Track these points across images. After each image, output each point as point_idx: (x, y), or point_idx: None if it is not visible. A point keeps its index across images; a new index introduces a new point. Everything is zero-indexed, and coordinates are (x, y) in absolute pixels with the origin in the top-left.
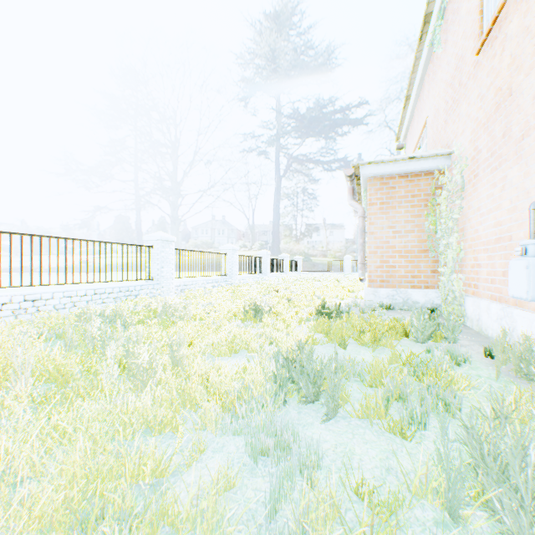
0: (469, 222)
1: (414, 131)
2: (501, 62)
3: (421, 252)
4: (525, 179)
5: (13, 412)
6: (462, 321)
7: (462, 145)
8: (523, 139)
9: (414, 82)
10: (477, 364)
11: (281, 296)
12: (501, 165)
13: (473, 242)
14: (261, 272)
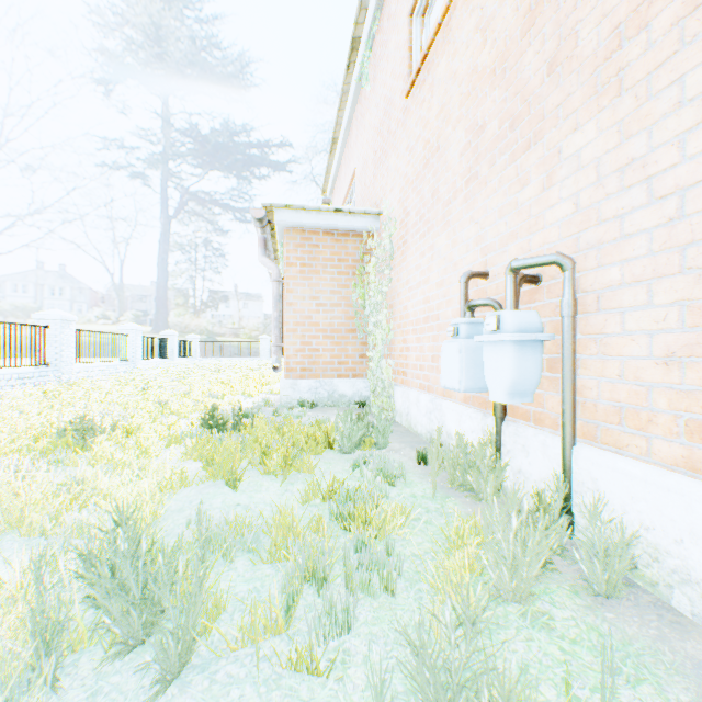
0: (398, 298)
1: (342, 185)
2: (430, 110)
3: (349, 331)
4: (453, 249)
5: None
6: (392, 416)
7: (392, 204)
8: (451, 202)
9: (342, 122)
10: (411, 477)
11: (151, 398)
12: (431, 231)
13: (403, 322)
14: (126, 358)
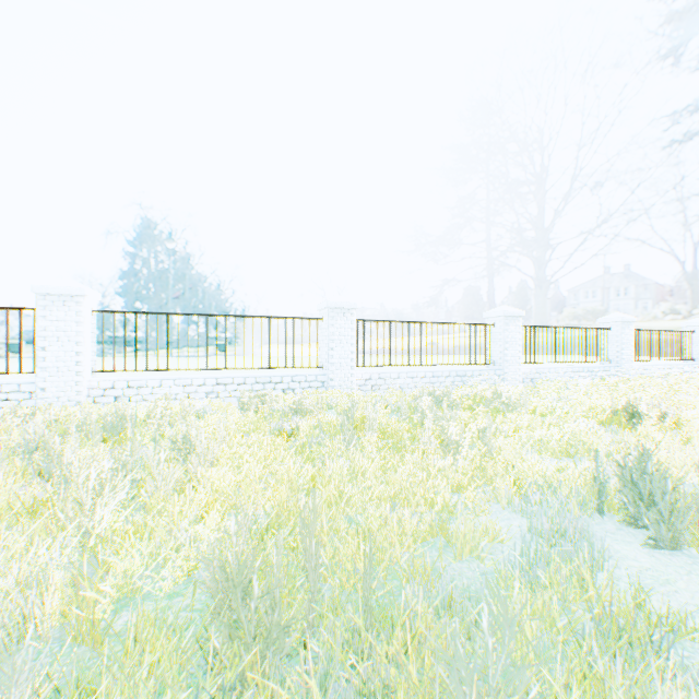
0: None
1: None
2: None
3: None
4: None
5: (367, 451)
6: None
7: None
8: None
9: None
10: None
11: None
12: None
13: None
14: (689, 357)
